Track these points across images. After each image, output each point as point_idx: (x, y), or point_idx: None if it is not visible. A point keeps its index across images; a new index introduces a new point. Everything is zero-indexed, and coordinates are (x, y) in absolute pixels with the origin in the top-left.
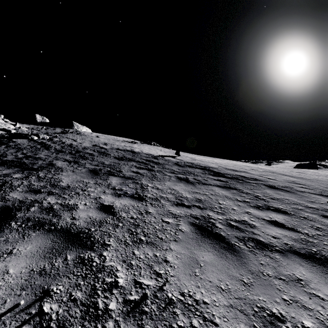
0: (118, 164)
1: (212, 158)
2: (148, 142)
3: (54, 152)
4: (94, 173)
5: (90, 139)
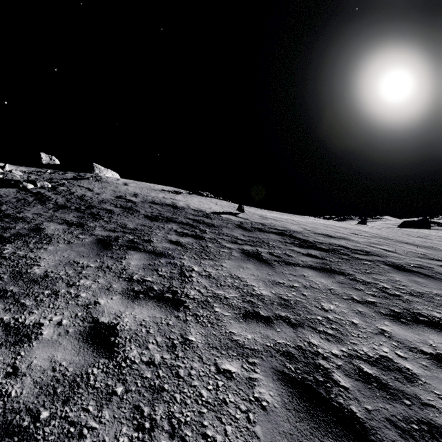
0: (149, 227)
1: (290, 214)
2: (199, 192)
3: (51, 209)
4: (103, 245)
5: (114, 188)
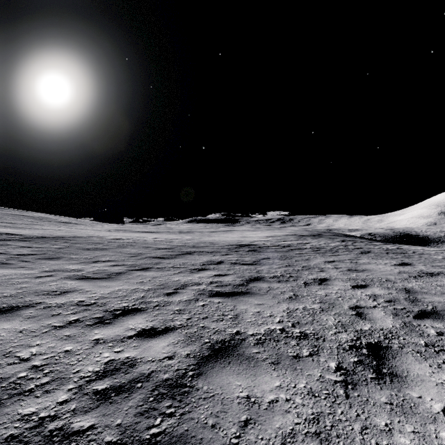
0: None
1: None
2: None
3: None
4: None
5: None
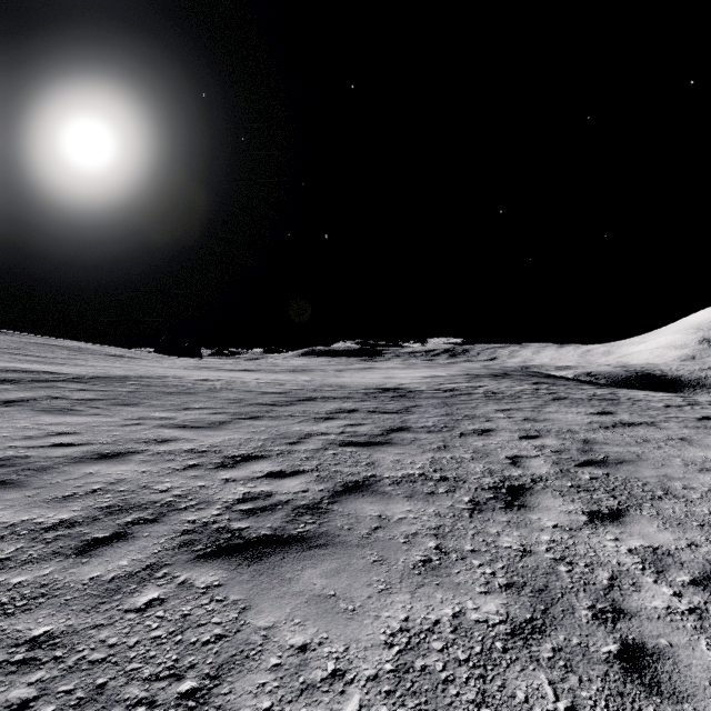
0: None
1: None
2: None
3: None
4: None
5: None
